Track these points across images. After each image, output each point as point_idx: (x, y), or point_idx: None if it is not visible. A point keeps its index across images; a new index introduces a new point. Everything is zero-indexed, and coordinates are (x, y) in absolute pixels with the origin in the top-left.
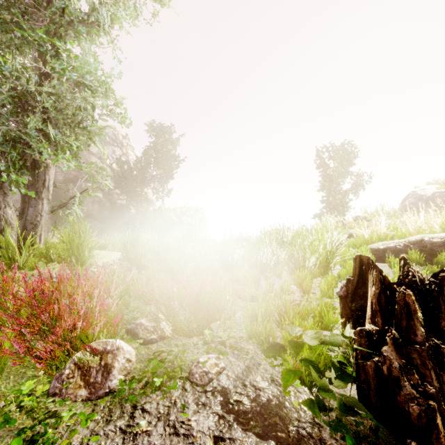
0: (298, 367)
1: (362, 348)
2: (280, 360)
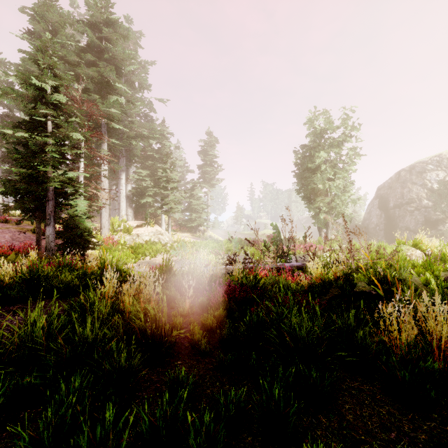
0: None
1: None
2: None
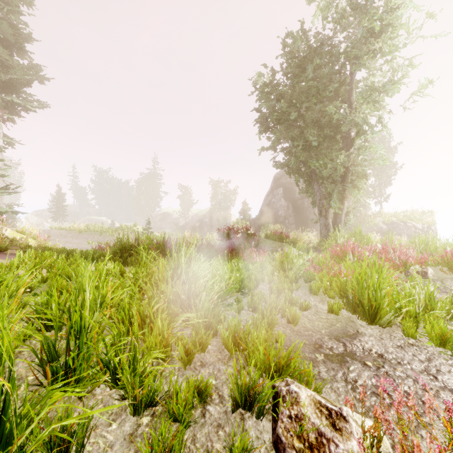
0: None
1: None
2: None
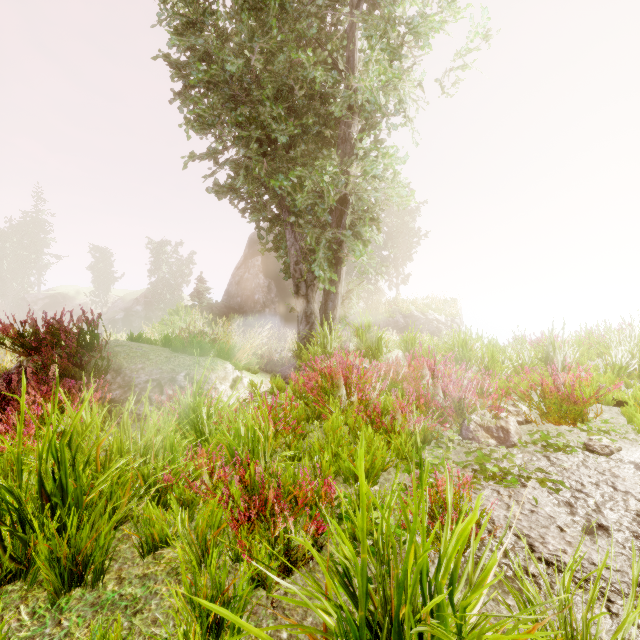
0: None
1: None
2: None
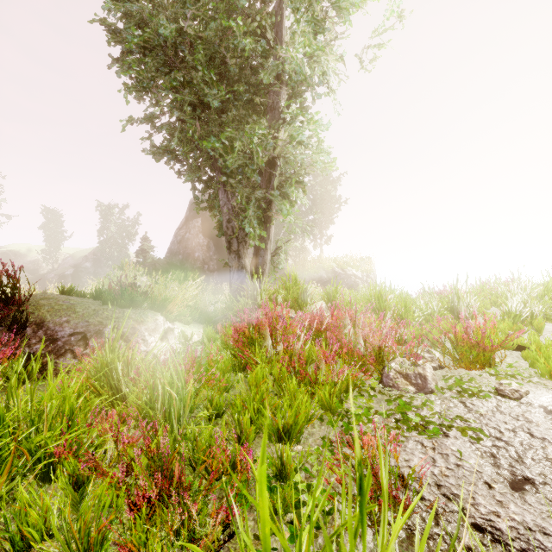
0: None
1: None
2: None
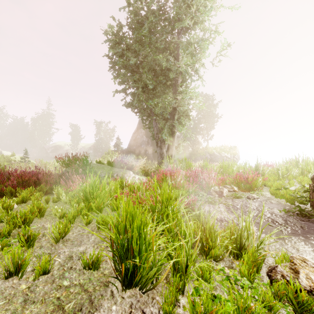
0: (287, 196)
1: (310, 189)
2: (282, 199)
